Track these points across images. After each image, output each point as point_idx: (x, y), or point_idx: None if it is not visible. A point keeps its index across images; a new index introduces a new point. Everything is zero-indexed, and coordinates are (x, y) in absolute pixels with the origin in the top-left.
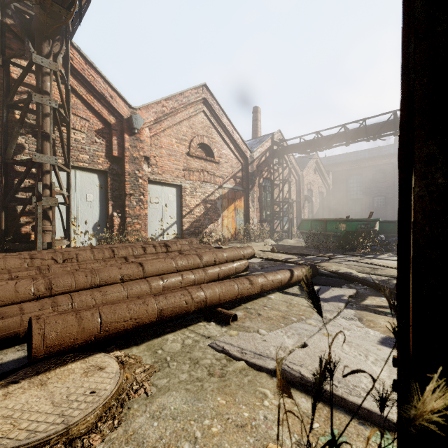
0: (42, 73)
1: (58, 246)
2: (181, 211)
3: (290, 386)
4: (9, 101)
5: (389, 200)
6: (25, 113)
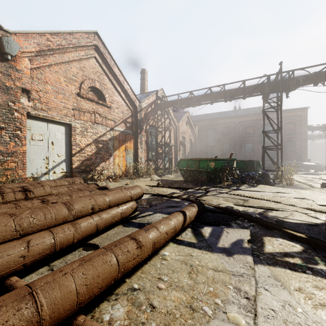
0: None
1: None
2: (71, 150)
3: None
4: None
5: (232, 147)
6: None
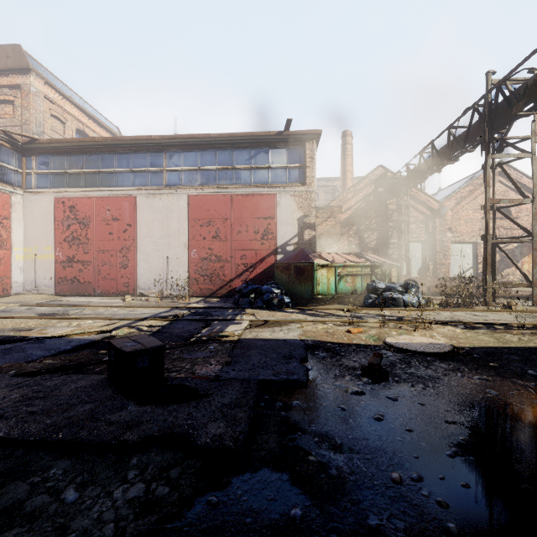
0: (400, 205)
1: None
2: (476, 260)
3: None
4: (388, 220)
5: None
6: (396, 225)
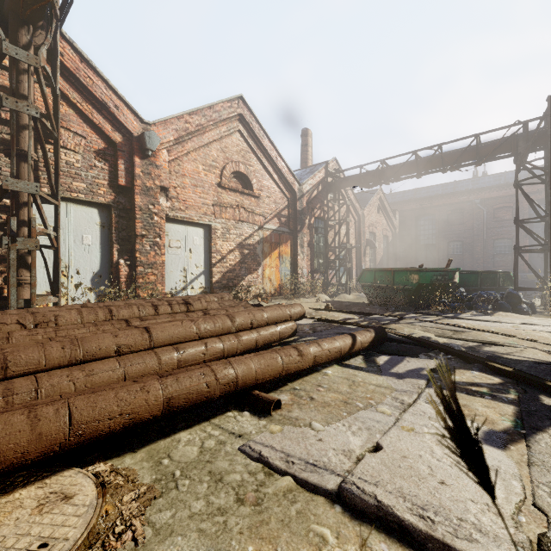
0: (18, 71)
1: (43, 304)
2: (210, 259)
3: (362, 520)
4: None
5: (467, 246)
6: None
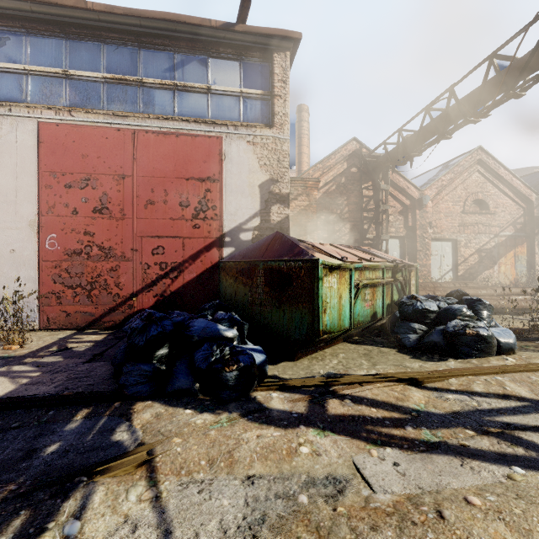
0: (379, 191)
1: None
2: (456, 260)
3: None
4: (364, 209)
5: None
6: (375, 215)
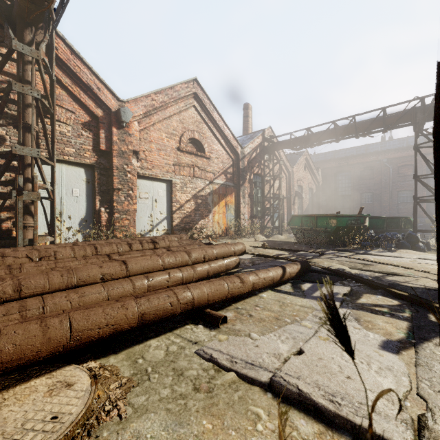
0: (24, 62)
1: (42, 243)
2: (171, 207)
3: (287, 404)
4: None
5: (376, 196)
6: (5, 102)
